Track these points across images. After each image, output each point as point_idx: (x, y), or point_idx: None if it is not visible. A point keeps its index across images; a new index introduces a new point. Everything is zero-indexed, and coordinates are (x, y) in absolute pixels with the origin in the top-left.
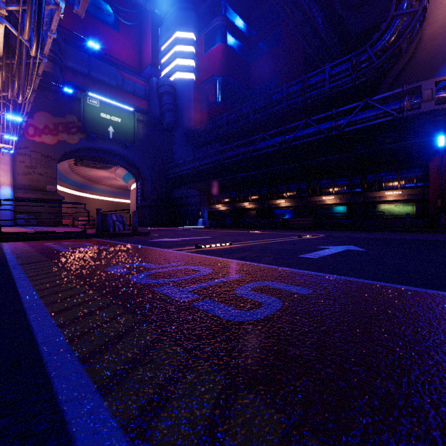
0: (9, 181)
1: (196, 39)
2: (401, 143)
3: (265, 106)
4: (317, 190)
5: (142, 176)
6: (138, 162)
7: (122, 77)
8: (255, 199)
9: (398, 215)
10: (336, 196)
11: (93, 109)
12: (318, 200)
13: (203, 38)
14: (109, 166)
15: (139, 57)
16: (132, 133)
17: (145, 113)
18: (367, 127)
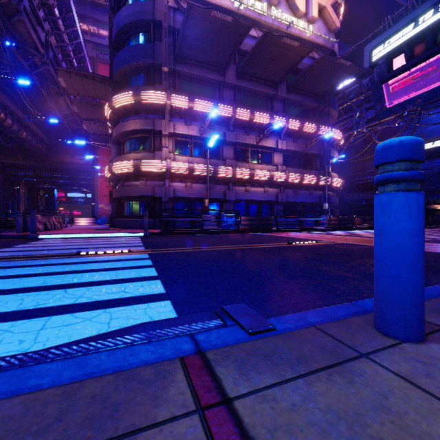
0: None
1: None
2: None
3: None
4: None
5: None
6: None
7: None
8: None
9: None
10: None
11: None
12: None
13: None
14: None
15: None
16: None
17: None
18: None
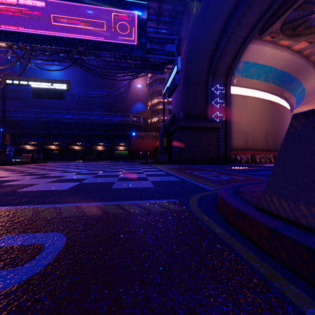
0: None
1: None
2: (125, 133)
3: None
4: (95, 143)
5: None
6: None
7: None
8: (58, 144)
9: (123, 155)
10: (103, 146)
11: None
12: (96, 147)
13: None
14: None
15: None
16: None
17: None
18: (114, 122)
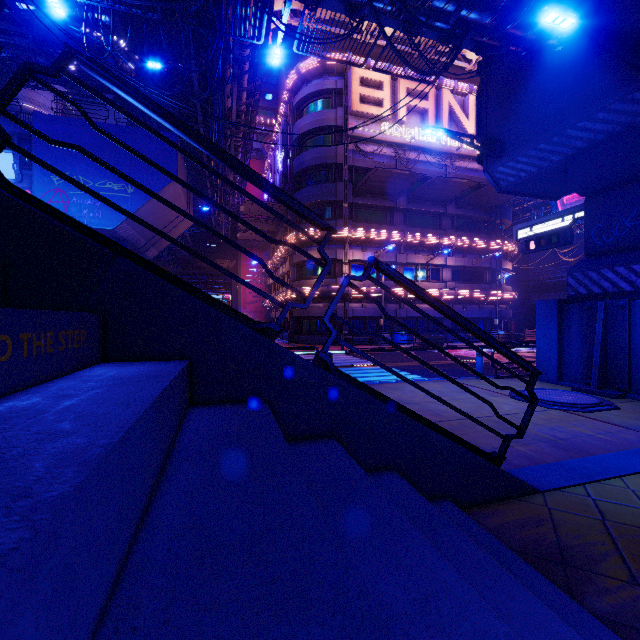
0: None
1: None
2: None
3: None
4: None
5: None
6: None
7: None
8: None
9: None
10: None
11: None
12: None
13: None
14: None
15: None
16: None
17: None
18: None
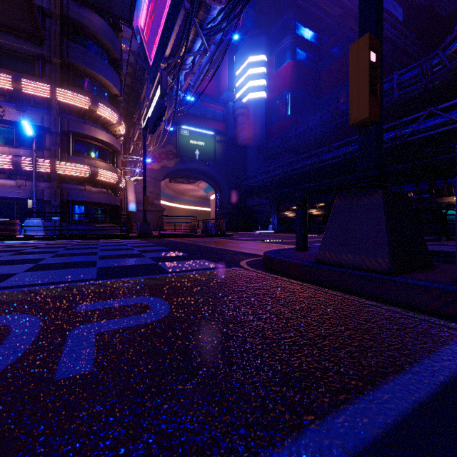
0: (134, 199)
1: (267, 59)
2: None
3: (333, 117)
4: None
5: (220, 188)
6: (217, 176)
7: (205, 106)
8: (321, 206)
9: None
10: None
11: (185, 138)
12: None
13: (273, 58)
14: (194, 181)
15: (217, 84)
16: (213, 153)
17: (222, 133)
18: (434, 134)
